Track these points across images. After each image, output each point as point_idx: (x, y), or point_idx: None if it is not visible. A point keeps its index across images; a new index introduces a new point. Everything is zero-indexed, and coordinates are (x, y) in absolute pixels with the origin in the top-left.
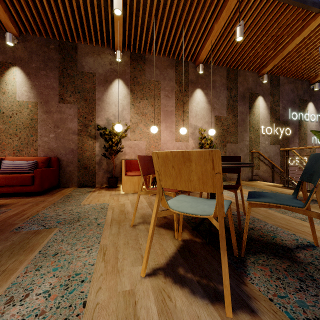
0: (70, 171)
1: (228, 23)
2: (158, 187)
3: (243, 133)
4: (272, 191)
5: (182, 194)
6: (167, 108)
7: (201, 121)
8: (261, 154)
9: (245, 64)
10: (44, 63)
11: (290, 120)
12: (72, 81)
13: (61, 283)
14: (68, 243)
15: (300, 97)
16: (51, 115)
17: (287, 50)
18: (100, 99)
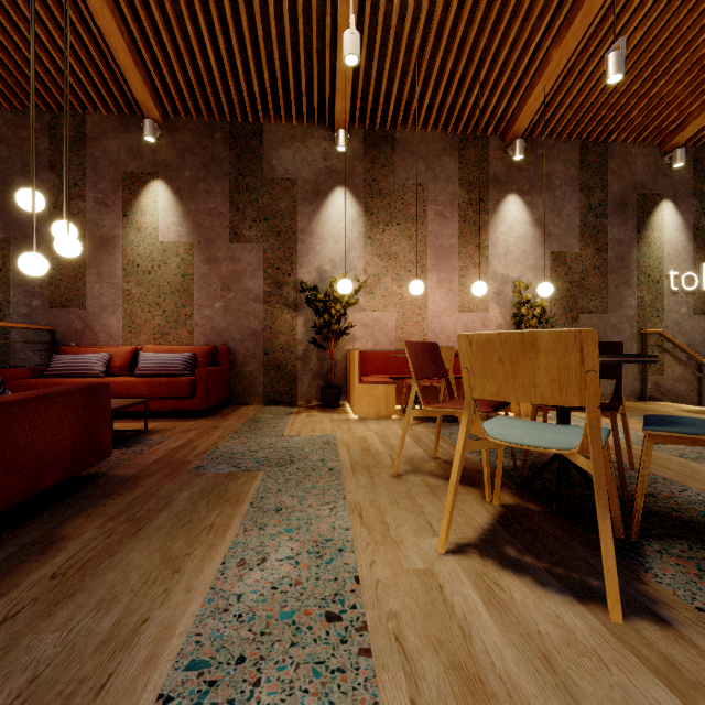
0: (251, 374)
1: (586, 42)
2: (467, 398)
3: (622, 289)
4: None
5: None
6: (441, 241)
7: (518, 265)
8: (668, 338)
9: (627, 129)
10: (205, 168)
11: None
12: (254, 198)
13: (307, 549)
14: (291, 495)
15: None
16: (217, 266)
17: None
18: (305, 231)
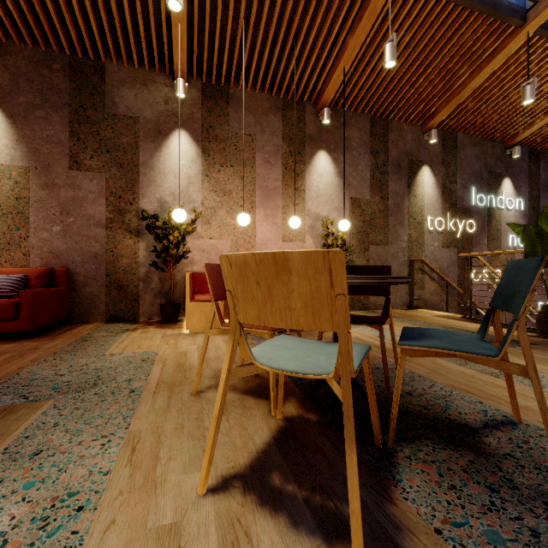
0: (92, 294)
1: (372, 38)
2: (233, 322)
3: (398, 227)
4: (444, 326)
5: (292, 332)
6: (267, 183)
7: (326, 206)
8: (427, 264)
9: (401, 111)
10: (42, 96)
11: (474, 206)
12: (96, 130)
13: (34, 514)
14: (66, 430)
15: (491, 168)
16: (56, 191)
17: (470, 88)
18: (147, 165)
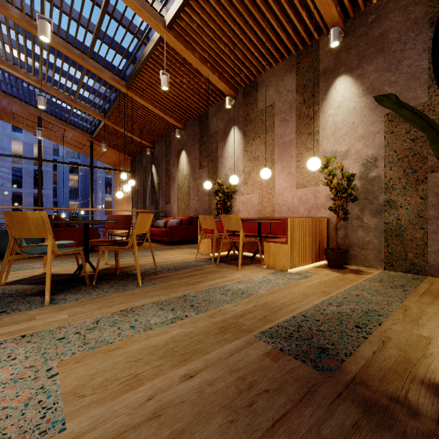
0: None
1: None
2: None
3: None
4: (383, 311)
5: (222, 264)
6: (283, 139)
7: (346, 139)
8: None
9: None
10: (193, 140)
11: None
12: (205, 147)
13: None
14: None
15: None
16: (196, 181)
17: None
18: (221, 156)
